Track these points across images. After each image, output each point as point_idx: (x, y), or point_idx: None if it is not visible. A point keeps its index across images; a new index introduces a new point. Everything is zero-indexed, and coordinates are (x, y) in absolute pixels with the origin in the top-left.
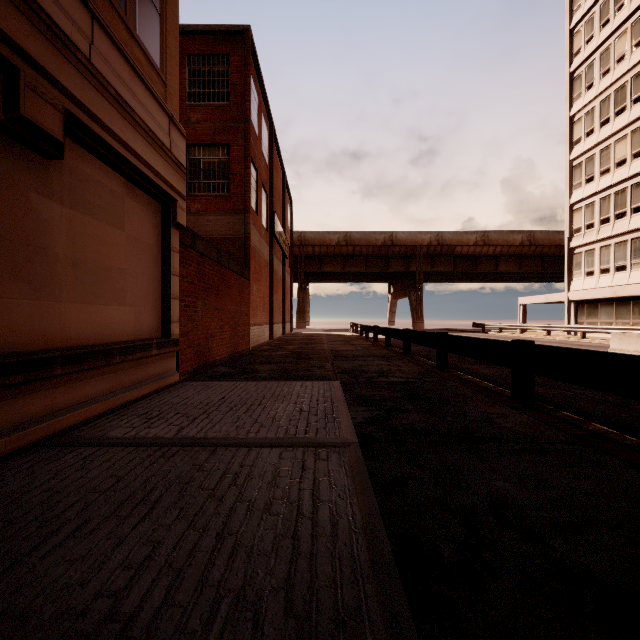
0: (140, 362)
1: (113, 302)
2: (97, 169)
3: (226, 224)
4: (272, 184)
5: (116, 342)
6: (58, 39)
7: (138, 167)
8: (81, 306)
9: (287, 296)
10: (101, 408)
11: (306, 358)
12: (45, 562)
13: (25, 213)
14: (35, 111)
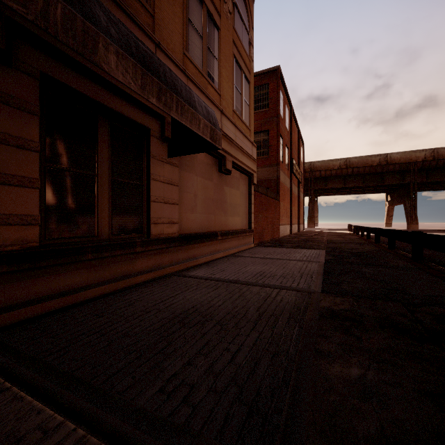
0: (244, 237)
1: (237, 216)
2: (234, 172)
3: (267, 172)
4: (291, 142)
5: (238, 229)
6: (231, 142)
7: (244, 168)
8: (231, 217)
9: (301, 207)
10: (236, 250)
11: (311, 242)
12: (252, 266)
13: (223, 192)
14: (228, 165)
